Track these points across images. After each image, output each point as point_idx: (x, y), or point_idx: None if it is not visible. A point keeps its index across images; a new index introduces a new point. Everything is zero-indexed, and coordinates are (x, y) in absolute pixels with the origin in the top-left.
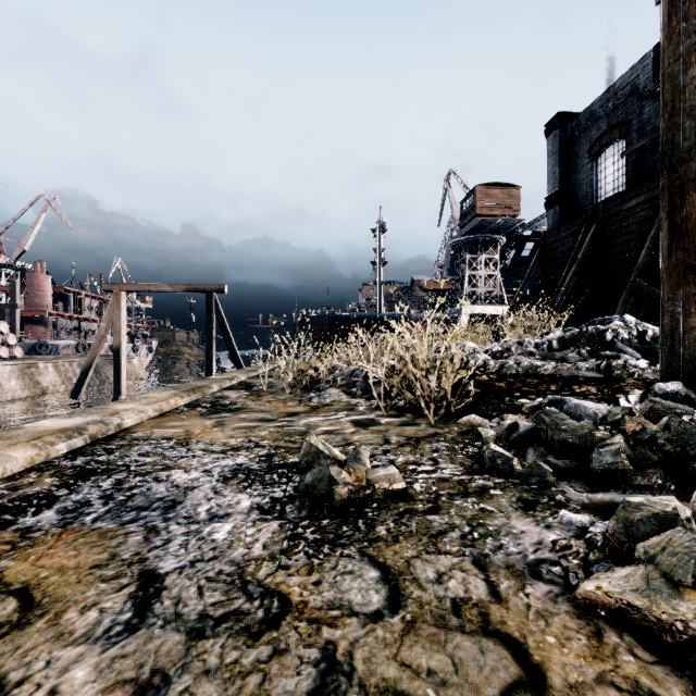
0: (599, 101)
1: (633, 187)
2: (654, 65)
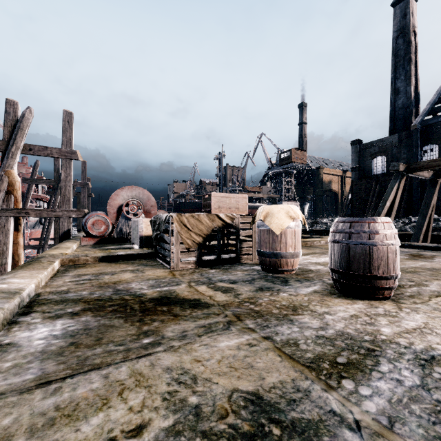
0: (376, 141)
1: (390, 173)
2: (398, 139)
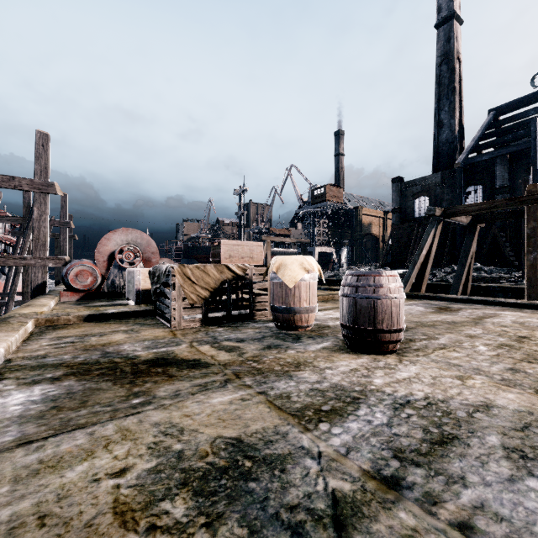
0: (418, 180)
1: None
2: (441, 178)
